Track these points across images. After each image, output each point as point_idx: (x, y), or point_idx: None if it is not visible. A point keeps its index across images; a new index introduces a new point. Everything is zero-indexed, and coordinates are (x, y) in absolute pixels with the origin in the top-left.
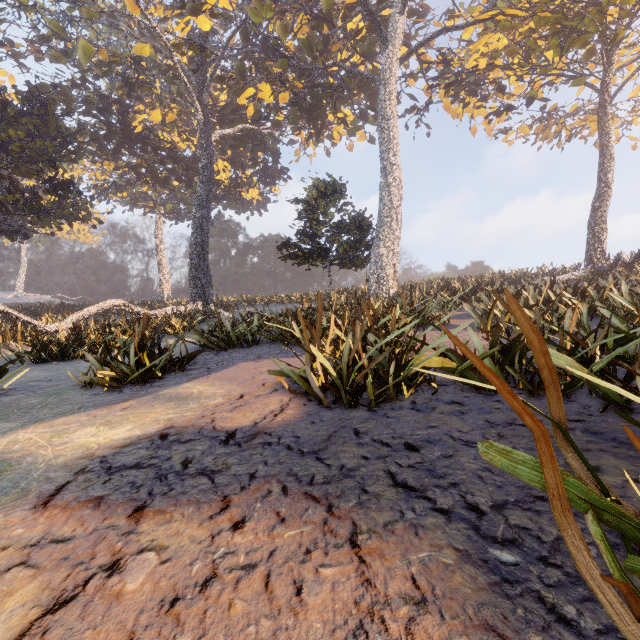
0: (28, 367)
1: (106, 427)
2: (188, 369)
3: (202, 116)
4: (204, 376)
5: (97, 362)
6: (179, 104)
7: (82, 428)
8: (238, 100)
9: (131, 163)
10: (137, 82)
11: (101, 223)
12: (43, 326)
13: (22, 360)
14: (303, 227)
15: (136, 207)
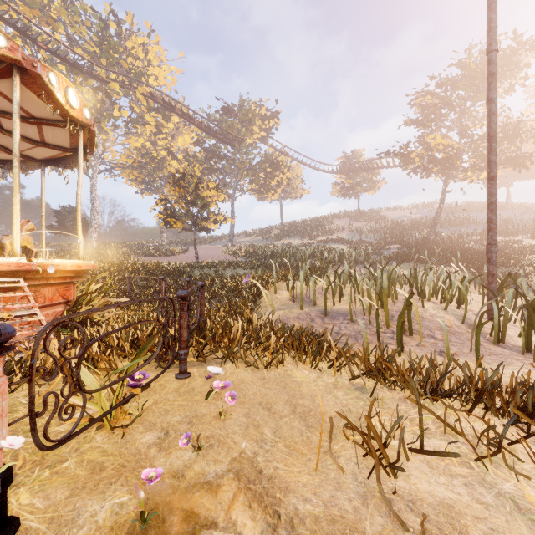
0: None
1: None
2: None
3: None
4: None
5: None
6: None
7: None
8: None
9: None
10: None
11: None
12: None
13: None
14: (61, 223)
15: None
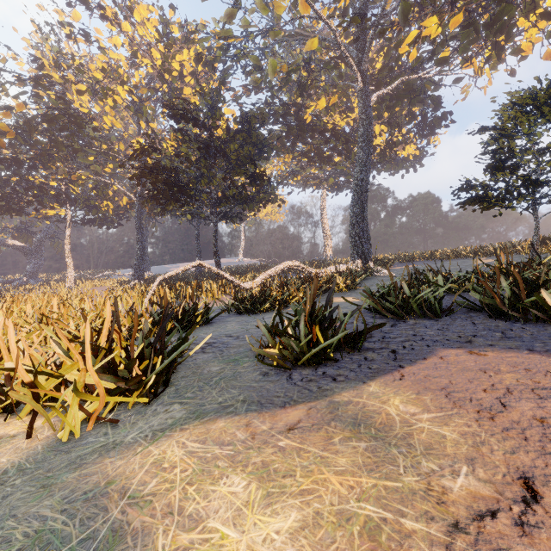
0: (231, 317)
1: (259, 489)
2: (364, 348)
3: (361, 83)
4: (394, 370)
5: (268, 332)
6: (339, 89)
7: (230, 469)
8: (399, 50)
9: (303, 151)
10: (307, 82)
11: (283, 202)
12: (241, 284)
13: (229, 310)
14: (495, 159)
15: (307, 188)
